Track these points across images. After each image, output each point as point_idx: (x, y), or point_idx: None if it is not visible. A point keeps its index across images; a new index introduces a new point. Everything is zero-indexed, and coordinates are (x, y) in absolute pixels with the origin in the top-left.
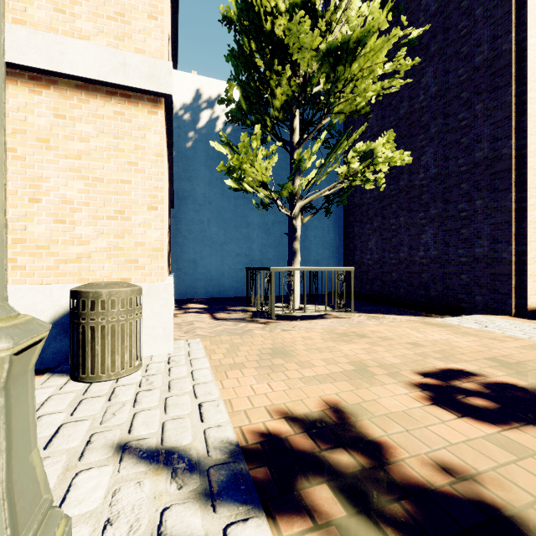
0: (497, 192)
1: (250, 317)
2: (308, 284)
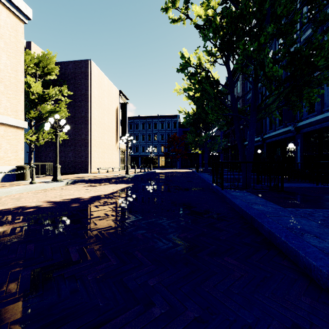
0: (86, 146)
1: None
2: None
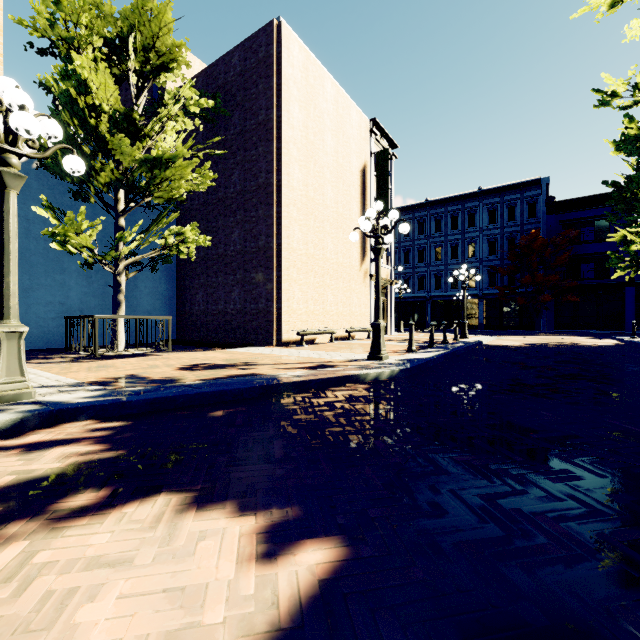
0: (268, 269)
1: (73, 360)
2: (138, 333)
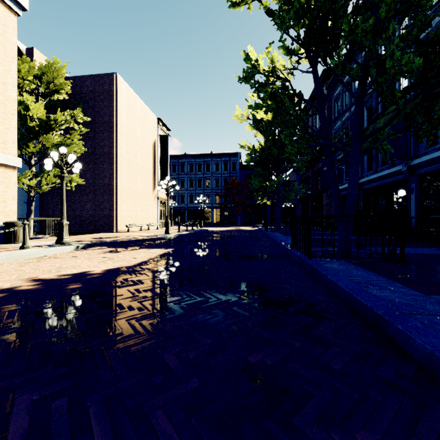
0: (110, 195)
1: None
2: None
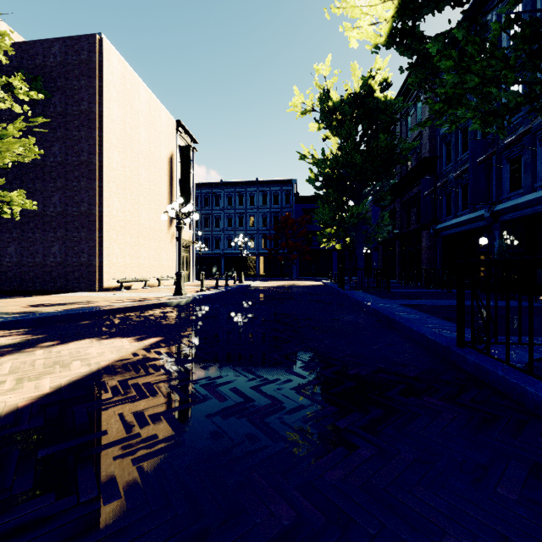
0: (91, 231)
1: None
2: None
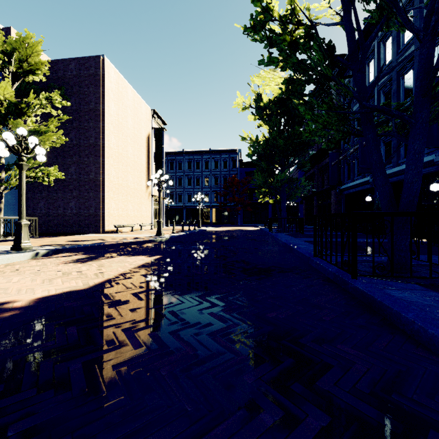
0: (97, 191)
1: None
2: None
